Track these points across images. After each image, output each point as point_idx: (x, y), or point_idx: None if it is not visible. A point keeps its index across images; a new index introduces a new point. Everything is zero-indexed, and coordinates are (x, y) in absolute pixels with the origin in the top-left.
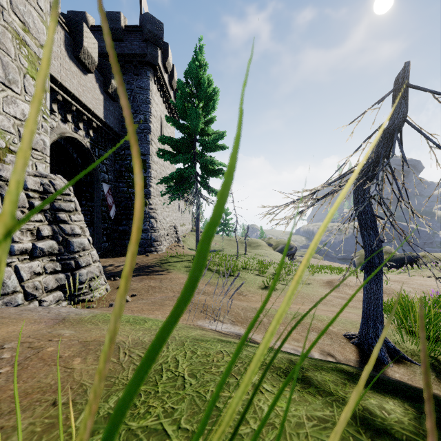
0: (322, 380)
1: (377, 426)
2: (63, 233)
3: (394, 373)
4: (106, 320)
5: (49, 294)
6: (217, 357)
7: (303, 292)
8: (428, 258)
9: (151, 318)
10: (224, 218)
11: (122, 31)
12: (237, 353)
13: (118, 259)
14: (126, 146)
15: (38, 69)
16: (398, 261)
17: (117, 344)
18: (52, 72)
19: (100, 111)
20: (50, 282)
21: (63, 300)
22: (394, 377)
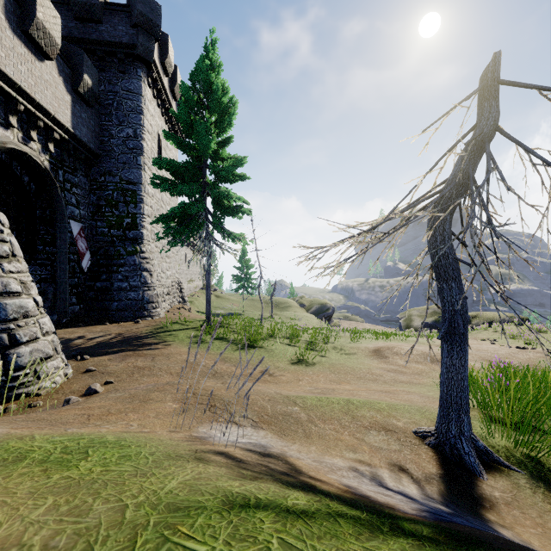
0: None
1: None
2: None
3: (492, 489)
4: None
5: None
6: None
7: (347, 365)
8: (481, 317)
9: (110, 438)
10: (245, 272)
11: (101, 9)
12: None
13: (94, 328)
14: (107, 170)
15: None
16: None
17: None
18: None
19: (65, 118)
20: None
21: None
22: (494, 498)
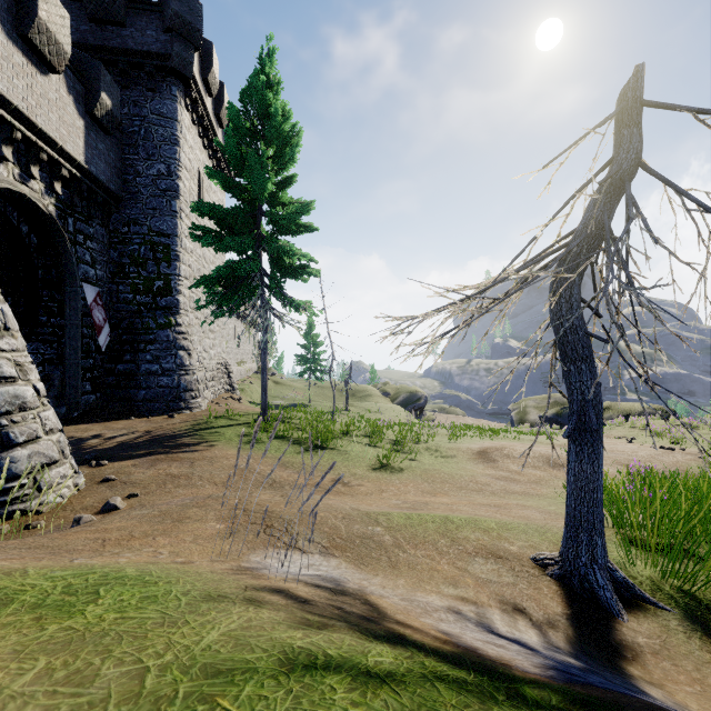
0: None
1: None
2: None
3: (634, 634)
4: None
5: None
6: None
7: (444, 472)
8: (615, 409)
9: (130, 571)
10: (313, 351)
11: (124, 7)
12: None
13: (114, 424)
14: (132, 218)
15: None
16: None
17: None
18: None
19: (77, 149)
20: None
21: None
22: (638, 646)
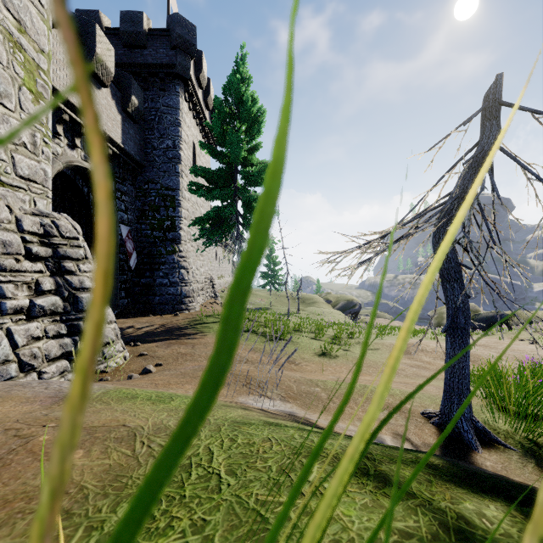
0: (400, 476)
1: (478, 541)
2: (70, 286)
3: (484, 460)
4: (121, 397)
5: (52, 364)
6: (263, 446)
7: (369, 359)
8: (521, 317)
9: (180, 394)
10: (272, 269)
11: (146, 35)
12: (299, 478)
13: (140, 319)
14: (150, 179)
15: (37, 80)
16: (484, 321)
17: (133, 430)
18: (56, 85)
19: (117, 135)
20: (53, 348)
21: (69, 371)
22: (484, 466)
